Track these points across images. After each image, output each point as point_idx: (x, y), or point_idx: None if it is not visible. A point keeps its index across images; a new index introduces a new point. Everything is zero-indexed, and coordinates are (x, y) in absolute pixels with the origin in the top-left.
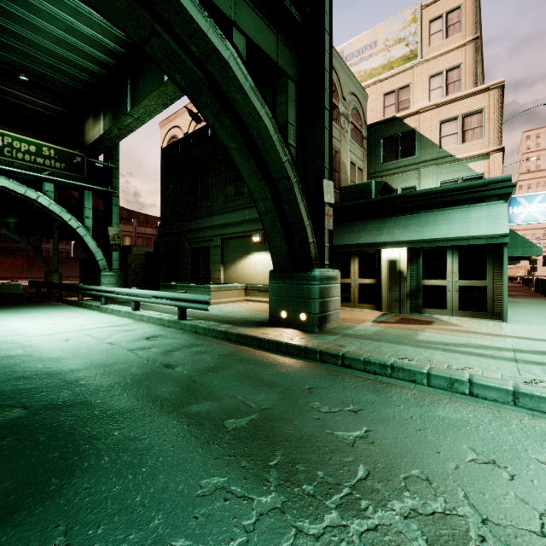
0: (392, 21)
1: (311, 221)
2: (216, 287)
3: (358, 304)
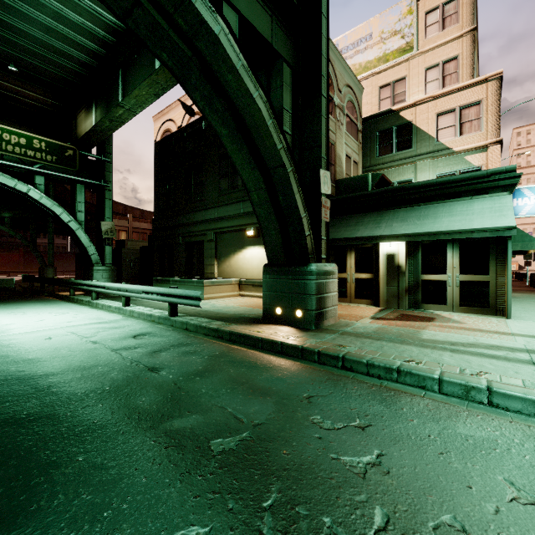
0: (387, 13)
1: (308, 213)
2: (209, 282)
3: (355, 300)
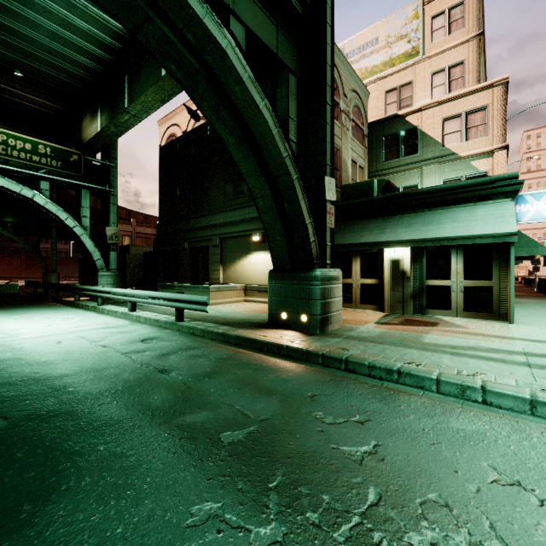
0: (393, 18)
1: (313, 219)
2: (215, 288)
3: (360, 305)
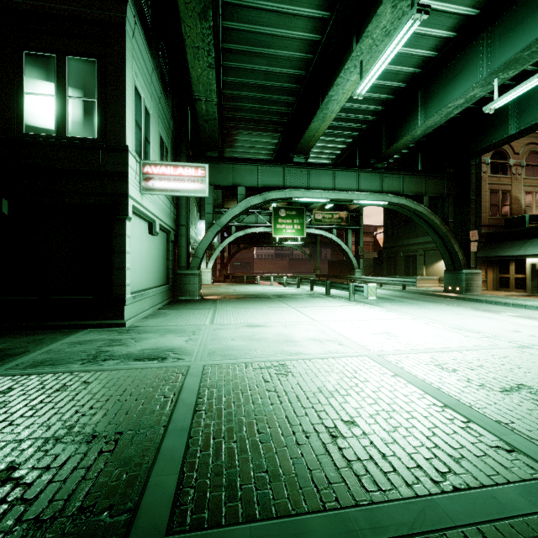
0: None
1: (462, 250)
2: (419, 278)
3: (514, 290)
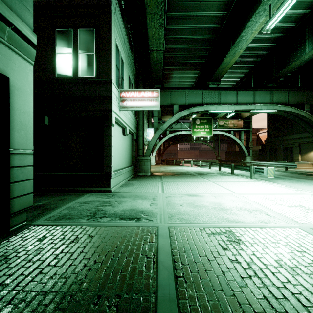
0: None
1: None
2: (297, 163)
3: None
